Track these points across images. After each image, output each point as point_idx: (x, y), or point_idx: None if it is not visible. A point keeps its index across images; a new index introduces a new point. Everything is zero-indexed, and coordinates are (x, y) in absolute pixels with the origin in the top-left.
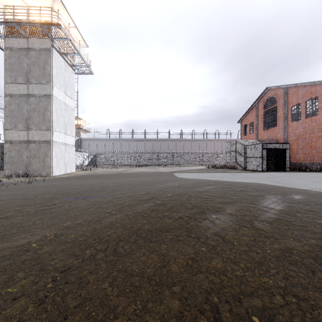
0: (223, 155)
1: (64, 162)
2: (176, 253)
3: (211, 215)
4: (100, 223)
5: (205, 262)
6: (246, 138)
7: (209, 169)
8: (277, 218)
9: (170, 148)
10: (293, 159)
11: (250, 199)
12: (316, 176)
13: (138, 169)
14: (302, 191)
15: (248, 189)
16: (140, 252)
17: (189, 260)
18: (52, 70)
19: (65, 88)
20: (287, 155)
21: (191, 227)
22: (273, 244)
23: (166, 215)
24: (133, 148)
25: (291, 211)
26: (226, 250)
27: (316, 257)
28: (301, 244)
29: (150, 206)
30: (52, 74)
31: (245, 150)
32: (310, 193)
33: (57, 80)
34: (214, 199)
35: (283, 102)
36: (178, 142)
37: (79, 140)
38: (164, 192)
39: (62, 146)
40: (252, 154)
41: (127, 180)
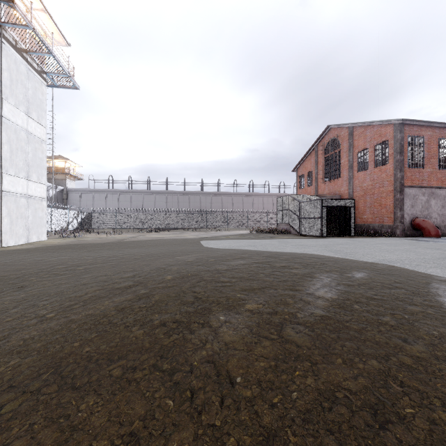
0: (275, 215)
1: (26, 224)
2: (106, 420)
3: (219, 315)
4: (5, 343)
5: (154, 444)
6: (303, 192)
7: (254, 234)
8: (324, 315)
9: (203, 204)
10: (359, 221)
11: (291, 282)
12: (385, 242)
13: (152, 235)
14: (366, 265)
15: (294, 265)
16: (25, 425)
17: (121, 443)
18: (1, 74)
19: (27, 107)
20: (352, 215)
21: (172, 344)
22: (306, 378)
23: (140, 320)
24: (149, 204)
25: (347, 301)
26: (214, 403)
27: (376, 406)
28: (353, 372)
29: (124, 300)
30: (1, 81)
31: (300, 208)
32: (377, 268)
33: (10, 91)
34: (236, 284)
35: (348, 146)
36: (215, 196)
37: (63, 191)
38: (163, 273)
39: (20, 199)
40: (309, 213)
41: (122, 253)
